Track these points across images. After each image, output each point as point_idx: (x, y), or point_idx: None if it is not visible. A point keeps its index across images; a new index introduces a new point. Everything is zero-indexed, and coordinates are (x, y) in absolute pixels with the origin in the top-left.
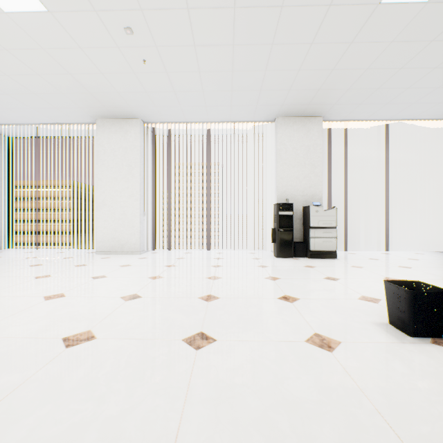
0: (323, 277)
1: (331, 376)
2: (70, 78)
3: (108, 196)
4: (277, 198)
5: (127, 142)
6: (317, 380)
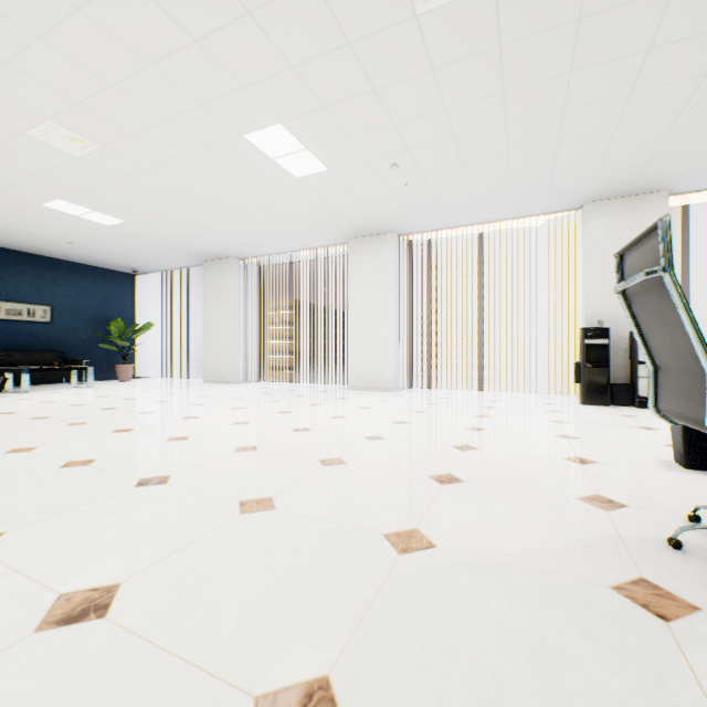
0: (635, 426)
1: (569, 472)
2: (333, 210)
3: (360, 325)
4: (584, 320)
5: (380, 262)
6: (555, 471)
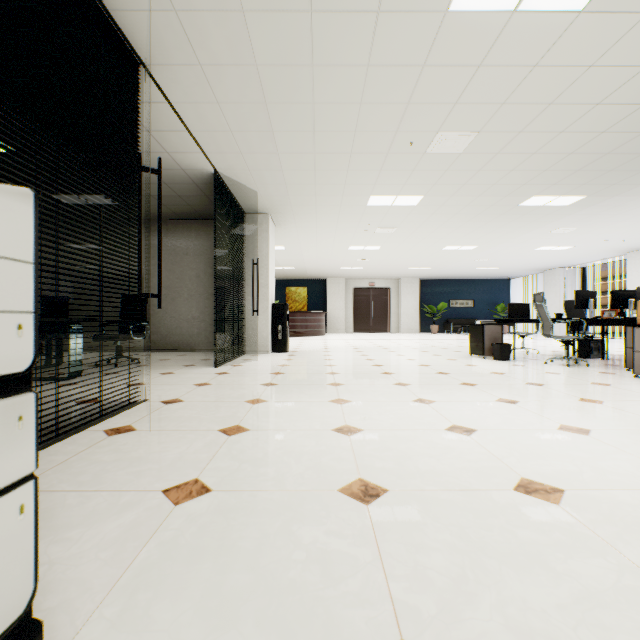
0: None
1: None
2: (595, 250)
3: None
4: None
5: None
6: None
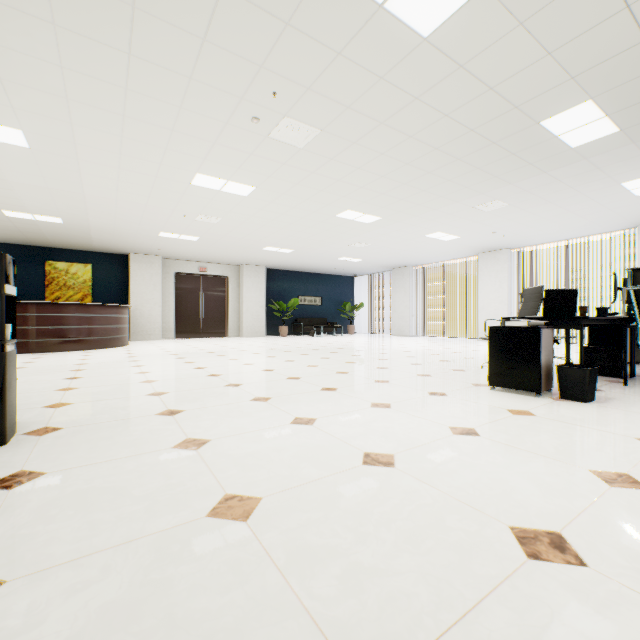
0: None
1: None
2: (465, 246)
3: (485, 303)
4: None
5: (497, 266)
6: None
